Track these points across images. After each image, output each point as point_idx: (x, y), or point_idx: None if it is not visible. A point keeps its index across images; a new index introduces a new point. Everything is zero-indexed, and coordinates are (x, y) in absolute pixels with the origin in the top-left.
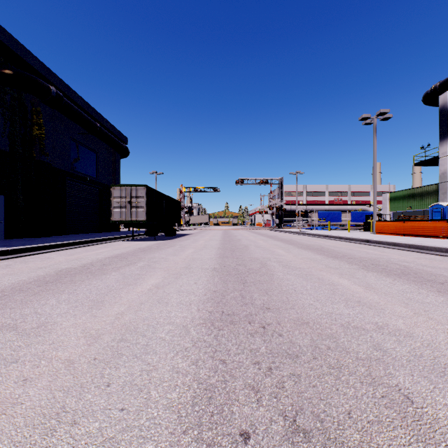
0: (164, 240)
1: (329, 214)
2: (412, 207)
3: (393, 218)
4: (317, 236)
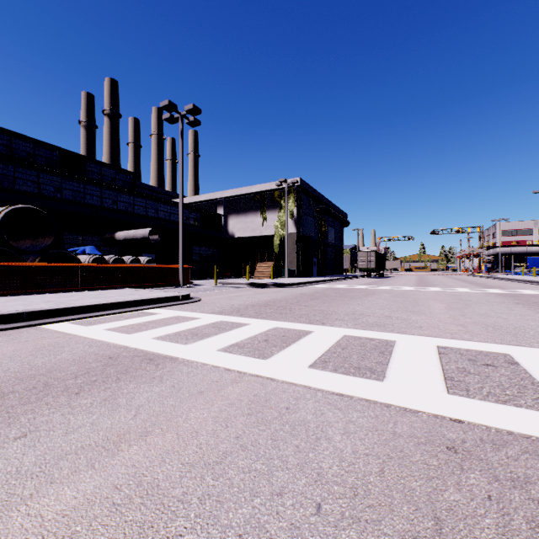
0: (383, 278)
1: None
2: None
3: None
4: (491, 278)
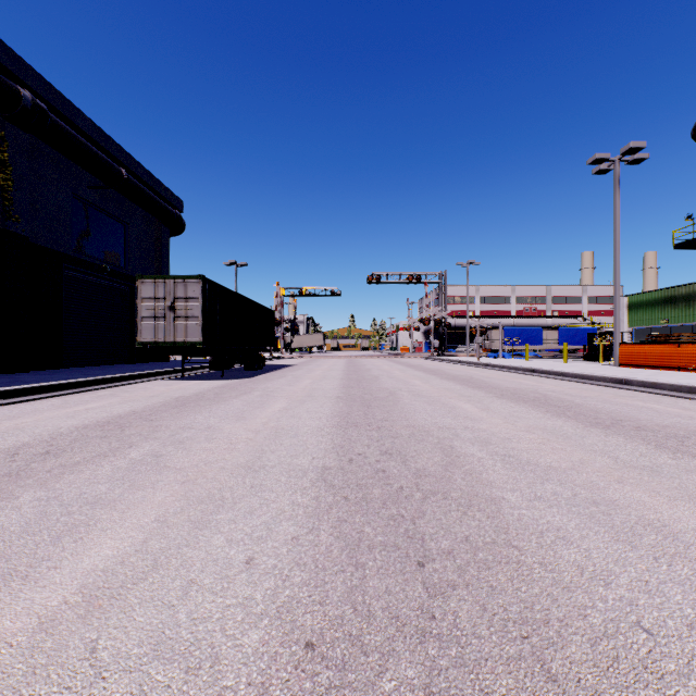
0: (237, 378)
1: (522, 332)
2: (670, 320)
3: (635, 339)
4: (514, 371)
